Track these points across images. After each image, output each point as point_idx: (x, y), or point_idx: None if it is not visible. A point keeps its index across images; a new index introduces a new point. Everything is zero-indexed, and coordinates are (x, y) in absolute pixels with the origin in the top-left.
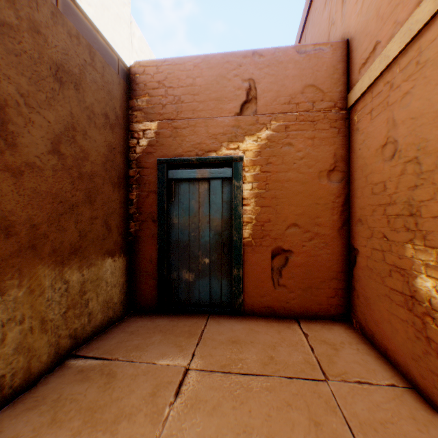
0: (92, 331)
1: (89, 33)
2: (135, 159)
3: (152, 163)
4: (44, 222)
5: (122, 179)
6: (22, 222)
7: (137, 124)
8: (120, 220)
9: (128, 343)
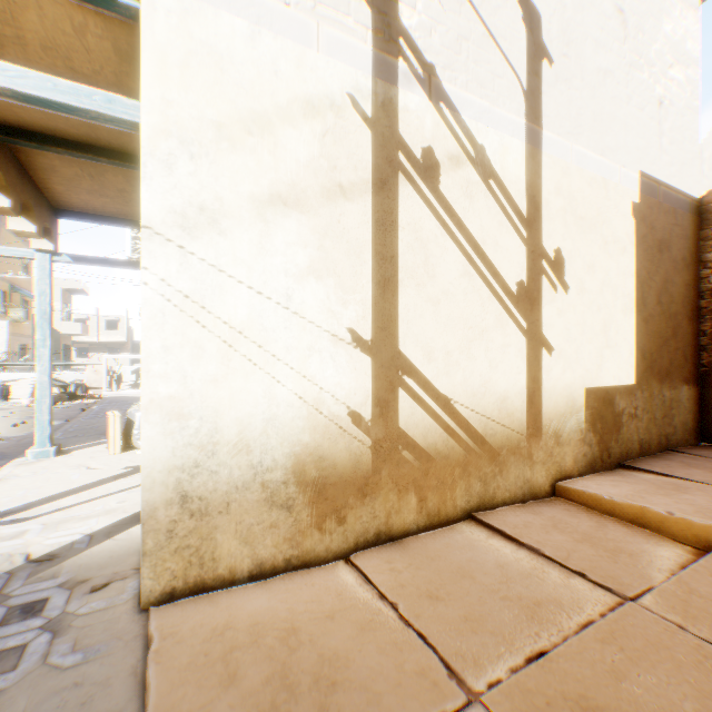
0: (673, 442)
1: (671, 199)
2: (706, 290)
3: None
4: (653, 351)
5: (692, 312)
6: (645, 351)
7: (709, 254)
8: (691, 351)
9: None
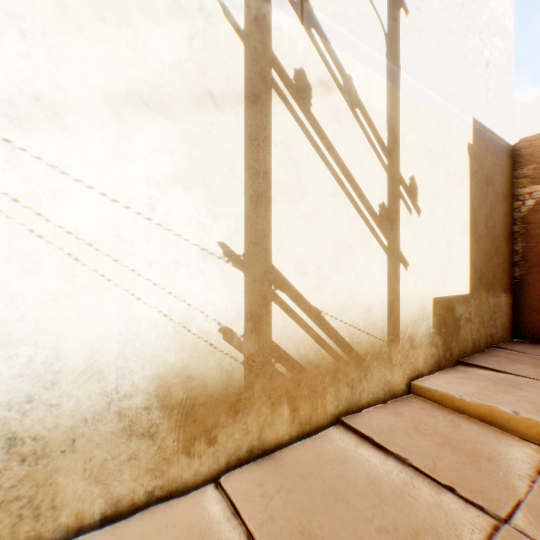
0: (496, 340)
1: (494, 143)
2: (518, 218)
3: (538, 219)
4: (482, 266)
5: (508, 235)
6: (477, 266)
7: (520, 189)
8: (507, 266)
9: (533, 351)
